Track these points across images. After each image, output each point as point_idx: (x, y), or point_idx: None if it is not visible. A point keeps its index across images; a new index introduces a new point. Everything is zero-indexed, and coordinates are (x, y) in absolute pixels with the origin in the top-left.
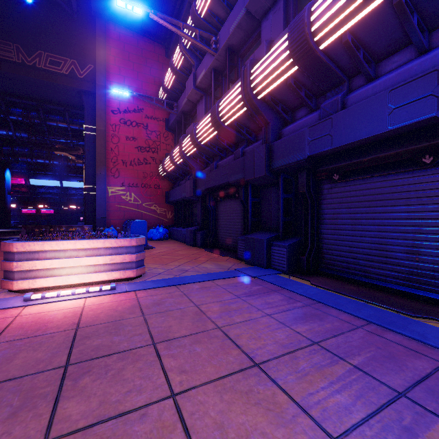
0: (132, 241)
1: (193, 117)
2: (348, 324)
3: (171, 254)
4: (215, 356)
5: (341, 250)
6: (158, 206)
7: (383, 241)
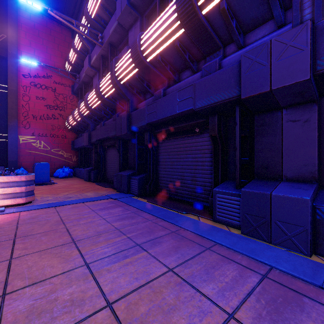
0: (22, 178)
1: (92, 87)
2: (145, 220)
3: (67, 187)
4: (52, 240)
5: (166, 180)
6: (65, 151)
7: (183, 174)
